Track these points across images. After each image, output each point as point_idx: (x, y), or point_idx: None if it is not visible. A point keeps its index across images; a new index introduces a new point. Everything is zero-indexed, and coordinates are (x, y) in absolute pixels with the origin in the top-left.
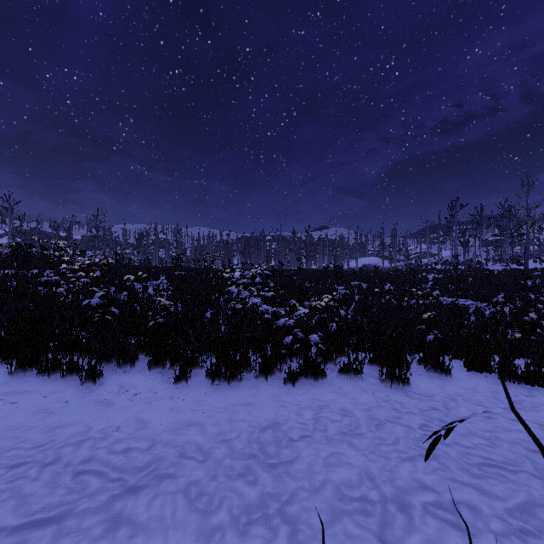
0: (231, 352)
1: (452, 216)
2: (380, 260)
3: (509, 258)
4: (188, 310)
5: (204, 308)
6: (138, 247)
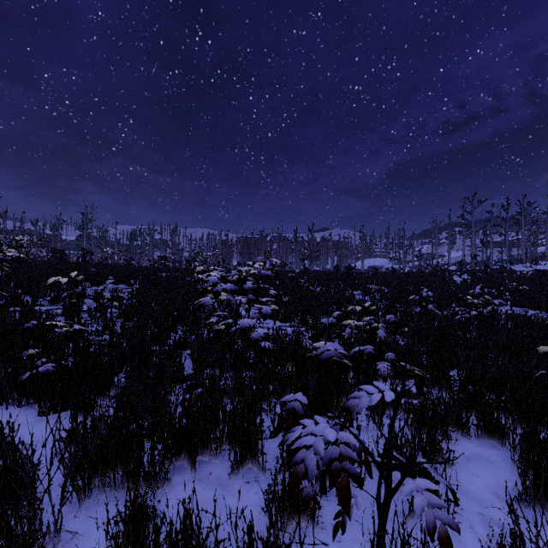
0: (178, 458)
1: (469, 213)
2: (387, 261)
3: (534, 259)
4: (133, 335)
5: (169, 327)
6: (129, 247)
